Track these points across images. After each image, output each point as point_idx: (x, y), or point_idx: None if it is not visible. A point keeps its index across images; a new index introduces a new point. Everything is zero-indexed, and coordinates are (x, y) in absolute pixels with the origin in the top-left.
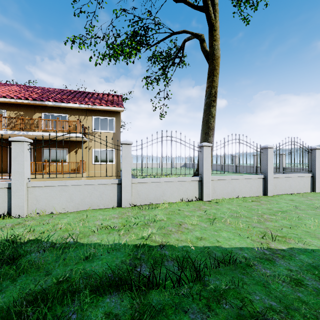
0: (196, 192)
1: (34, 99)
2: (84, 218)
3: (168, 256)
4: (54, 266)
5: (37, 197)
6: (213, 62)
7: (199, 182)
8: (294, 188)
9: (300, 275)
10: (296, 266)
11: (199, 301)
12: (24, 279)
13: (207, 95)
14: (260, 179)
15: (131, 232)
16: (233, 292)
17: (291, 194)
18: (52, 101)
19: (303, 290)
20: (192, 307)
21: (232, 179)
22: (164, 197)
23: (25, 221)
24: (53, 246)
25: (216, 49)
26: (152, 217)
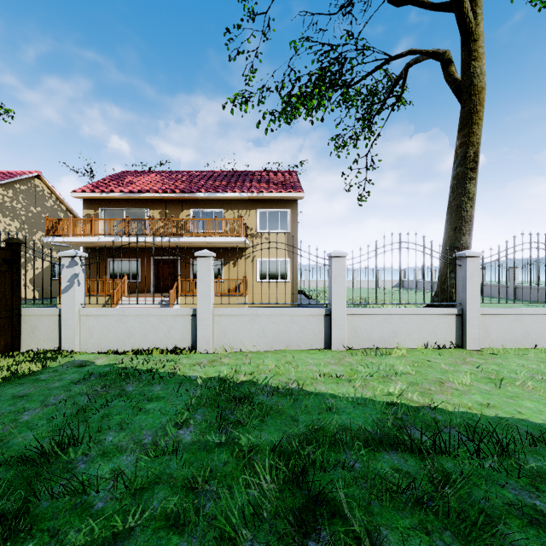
0: (451, 333)
1: (181, 191)
2: (289, 360)
3: (444, 422)
4: (295, 412)
5: (224, 329)
6: (472, 100)
7: (457, 317)
8: None
9: None
10: None
11: (517, 479)
12: (272, 421)
13: (459, 160)
14: None
15: (368, 385)
16: None
17: None
18: (204, 192)
19: None
20: (509, 483)
21: (523, 315)
22: (396, 339)
23: (220, 358)
24: (276, 391)
25: (477, 75)
26: (389, 368)
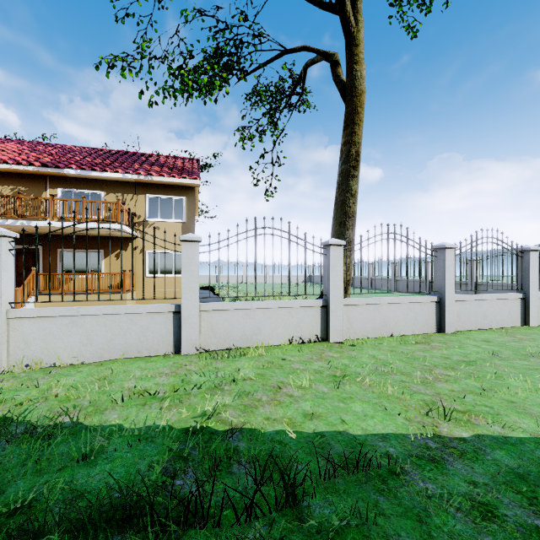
0: (317, 326)
1: (44, 165)
2: (106, 375)
3: (243, 453)
4: (17, 474)
5: (26, 337)
6: (354, 101)
7: (322, 308)
8: (491, 320)
9: (492, 494)
10: (486, 474)
11: None
12: None
13: (343, 157)
14: (431, 303)
15: (186, 402)
16: (354, 535)
17: (487, 329)
18: (76, 168)
19: (497, 530)
20: None
21: (382, 304)
22: (259, 336)
23: None
24: (29, 432)
25: (358, 78)
26: (232, 374)
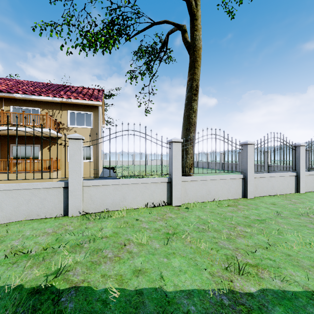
0: (164, 195)
1: (0, 91)
2: (3, 235)
3: None
4: None
5: None
6: (194, 53)
7: (168, 183)
8: (277, 189)
9: None
10: None
11: None
12: None
13: (188, 88)
14: (239, 179)
15: (48, 260)
16: None
17: (274, 195)
18: (21, 93)
19: None
20: None
21: (207, 180)
22: (124, 203)
23: None
24: None
25: (197, 40)
26: (95, 232)
